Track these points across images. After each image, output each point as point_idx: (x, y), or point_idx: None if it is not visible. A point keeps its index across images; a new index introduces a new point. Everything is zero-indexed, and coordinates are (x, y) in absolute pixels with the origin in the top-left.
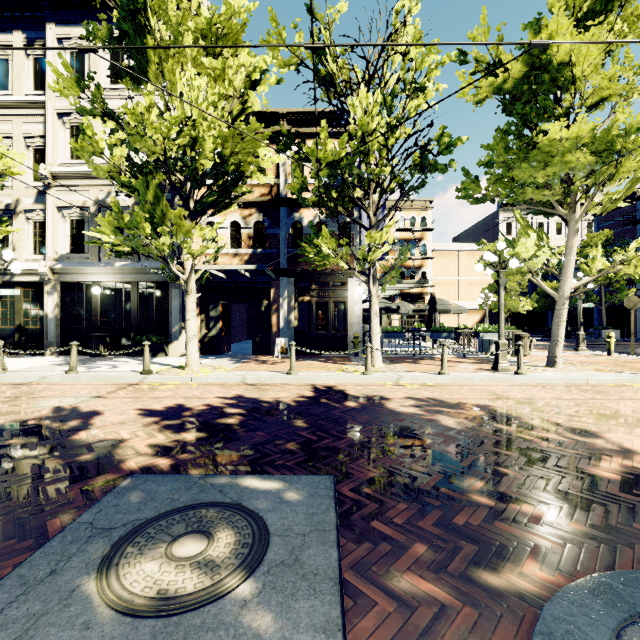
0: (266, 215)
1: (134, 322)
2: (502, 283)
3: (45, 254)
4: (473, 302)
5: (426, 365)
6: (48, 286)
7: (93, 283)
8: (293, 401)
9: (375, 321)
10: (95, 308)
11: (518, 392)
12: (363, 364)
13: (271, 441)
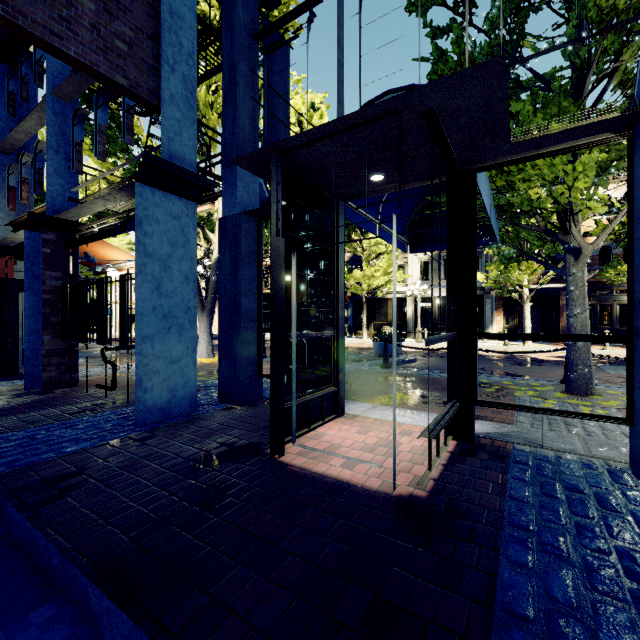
0: None
1: None
2: None
3: (403, 282)
4: None
5: None
6: (409, 300)
7: (434, 297)
8: None
9: None
10: (435, 312)
11: None
12: None
13: None
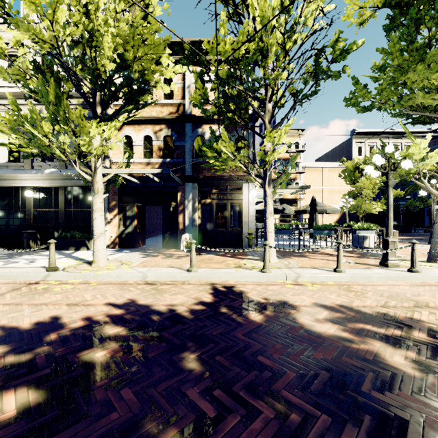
0: (174, 130)
1: (62, 221)
2: (391, 184)
3: None
4: (333, 205)
5: (315, 259)
6: None
7: (27, 187)
8: (189, 311)
9: (270, 220)
10: (29, 209)
11: (430, 295)
12: (258, 259)
13: (137, 423)
